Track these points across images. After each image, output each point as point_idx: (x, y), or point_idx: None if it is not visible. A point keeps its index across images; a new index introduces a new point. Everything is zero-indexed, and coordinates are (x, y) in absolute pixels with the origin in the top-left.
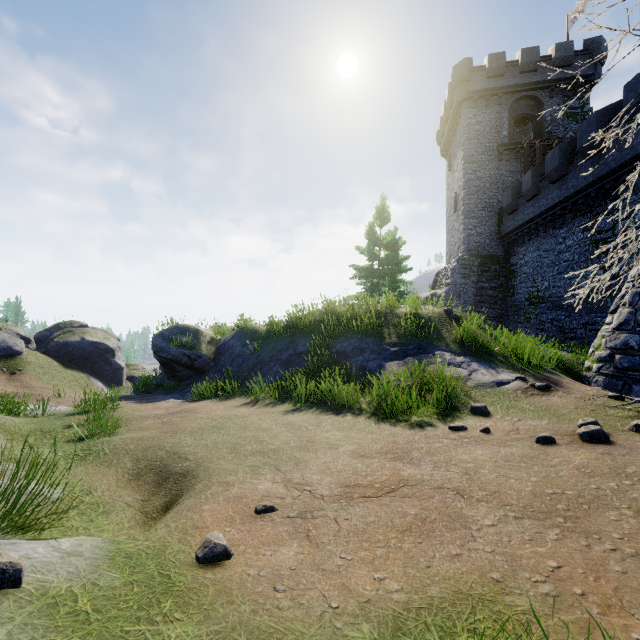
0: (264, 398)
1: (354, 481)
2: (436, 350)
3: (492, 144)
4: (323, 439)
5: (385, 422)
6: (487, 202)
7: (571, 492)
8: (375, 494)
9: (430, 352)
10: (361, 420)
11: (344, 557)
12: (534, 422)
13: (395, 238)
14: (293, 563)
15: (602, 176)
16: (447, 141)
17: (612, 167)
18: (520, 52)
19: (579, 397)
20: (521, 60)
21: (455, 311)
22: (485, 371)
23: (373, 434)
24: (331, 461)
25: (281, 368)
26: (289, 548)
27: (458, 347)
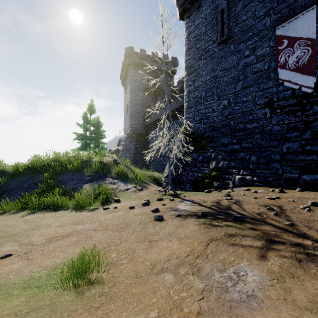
0: (10, 210)
1: (54, 236)
2: (106, 177)
3: (141, 86)
4: (44, 223)
5: (78, 211)
6: (139, 111)
7: (128, 221)
8: (62, 238)
9: (104, 178)
10: (67, 212)
11: (42, 259)
12: (133, 202)
13: (99, 120)
14: (18, 267)
15: (173, 110)
16: (124, 79)
17: (175, 108)
18: (151, 52)
19: (149, 191)
20: (151, 56)
21: (118, 160)
22: (123, 185)
23: (70, 217)
24: (46, 231)
25: (23, 192)
26: (17, 264)
27: (116, 176)
